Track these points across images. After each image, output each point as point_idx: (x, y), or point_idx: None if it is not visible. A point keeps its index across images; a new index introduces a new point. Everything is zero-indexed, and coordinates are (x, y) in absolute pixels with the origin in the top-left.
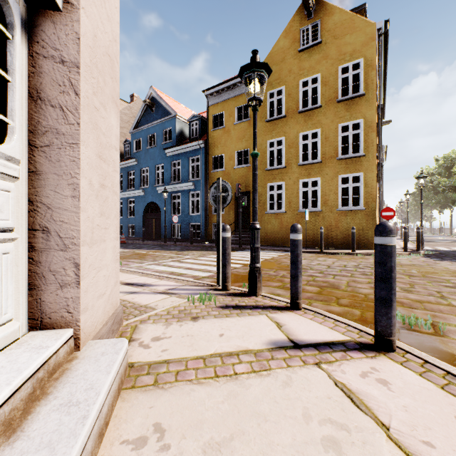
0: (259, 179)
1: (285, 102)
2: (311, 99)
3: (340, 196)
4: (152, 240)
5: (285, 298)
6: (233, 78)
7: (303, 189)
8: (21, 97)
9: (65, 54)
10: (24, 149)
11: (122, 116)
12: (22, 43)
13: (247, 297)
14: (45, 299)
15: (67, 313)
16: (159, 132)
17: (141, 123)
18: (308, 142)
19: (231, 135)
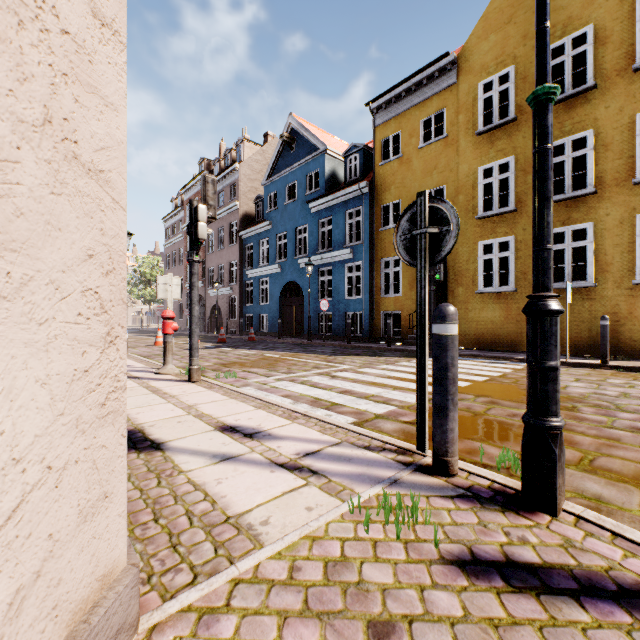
0: (464, 235)
1: (514, 95)
2: (571, 77)
3: (639, 255)
4: (292, 337)
5: (636, 520)
6: (416, 73)
7: (554, 246)
8: None
9: None
10: None
11: (253, 164)
12: None
13: (524, 515)
14: None
15: None
16: (302, 179)
17: (277, 170)
18: (564, 159)
19: (412, 167)
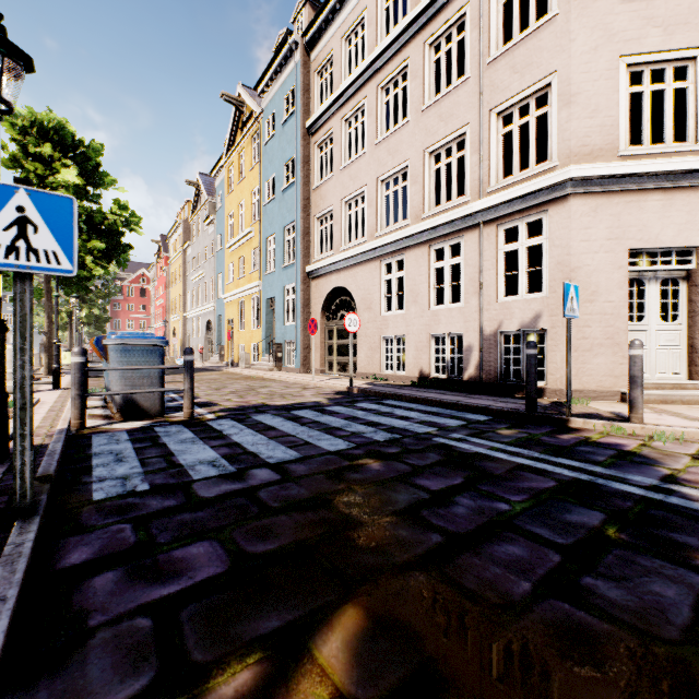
0: None
1: None
2: None
3: None
4: None
5: None
6: None
7: None
8: (682, 303)
9: (696, 283)
10: (684, 319)
11: None
12: (683, 285)
13: None
14: (691, 370)
15: (696, 376)
16: None
17: None
18: None
19: None
